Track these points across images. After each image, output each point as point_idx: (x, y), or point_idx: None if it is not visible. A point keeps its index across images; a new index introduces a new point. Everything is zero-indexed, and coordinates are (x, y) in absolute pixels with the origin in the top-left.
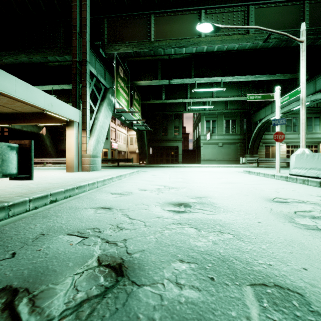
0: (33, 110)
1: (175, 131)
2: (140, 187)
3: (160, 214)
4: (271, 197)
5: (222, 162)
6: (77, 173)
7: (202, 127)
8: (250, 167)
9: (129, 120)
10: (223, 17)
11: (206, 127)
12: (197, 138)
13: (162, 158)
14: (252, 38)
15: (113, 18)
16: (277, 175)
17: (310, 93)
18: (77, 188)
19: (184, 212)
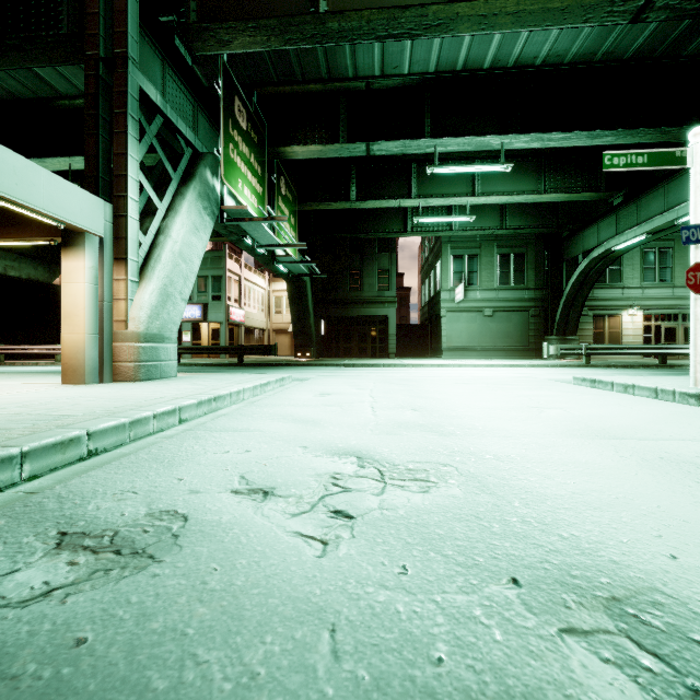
0: None
1: (381, 281)
2: (253, 469)
3: None
4: None
5: (493, 353)
6: (89, 388)
7: (446, 271)
8: (567, 366)
9: (263, 245)
10: None
11: (454, 270)
12: (431, 298)
13: (350, 344)
14: (600, 8)
15: None
16: None
17: None
18: None
19: None
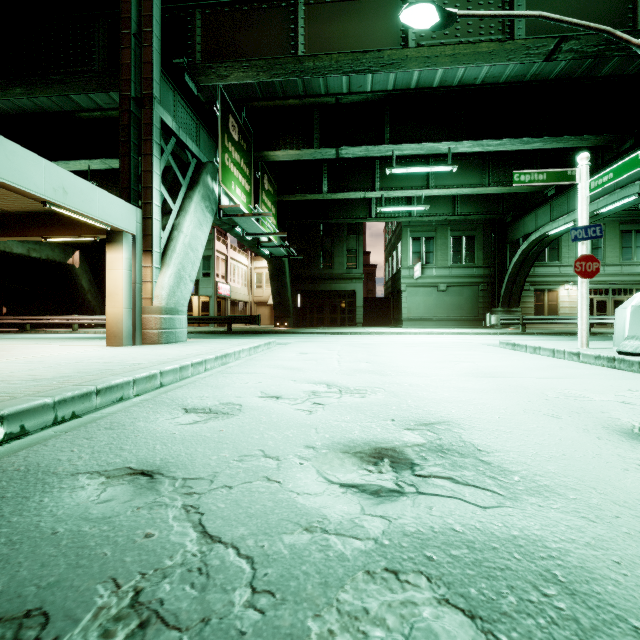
0: (30, 205)
1: (349, 260)
2: (267, 389)
3: (315, 507)
4: (629, 425)
5: (447, 323)
6: (129, 349)
7: (405, 252)
8: (506, 334)
9: (251, 233)
10: (457, 4)
11: (413, 251)
12: (394, 275)
13: (323, 315)
14: (519, 51)
15: (215, 7)
16: (585, 355)
17: (638, 177)
18: (100, 392)
19: (397, 497)
